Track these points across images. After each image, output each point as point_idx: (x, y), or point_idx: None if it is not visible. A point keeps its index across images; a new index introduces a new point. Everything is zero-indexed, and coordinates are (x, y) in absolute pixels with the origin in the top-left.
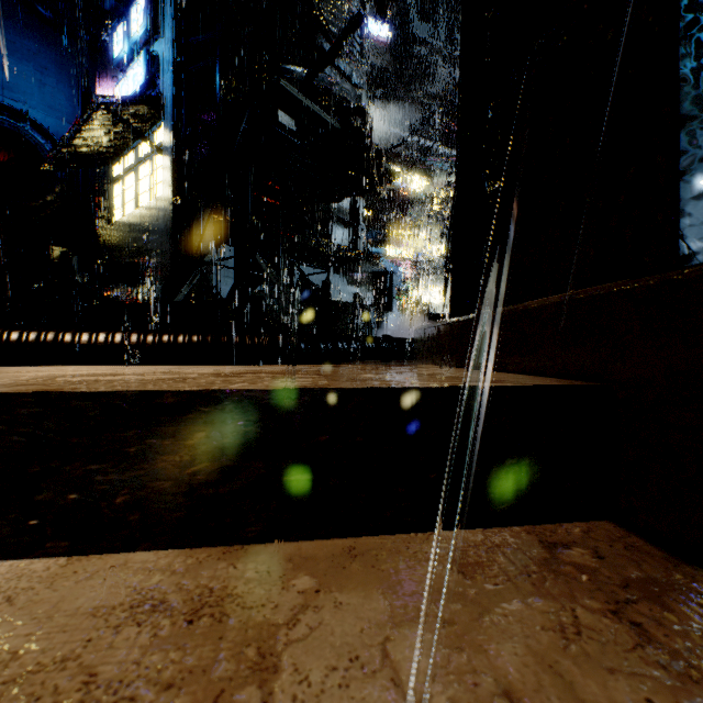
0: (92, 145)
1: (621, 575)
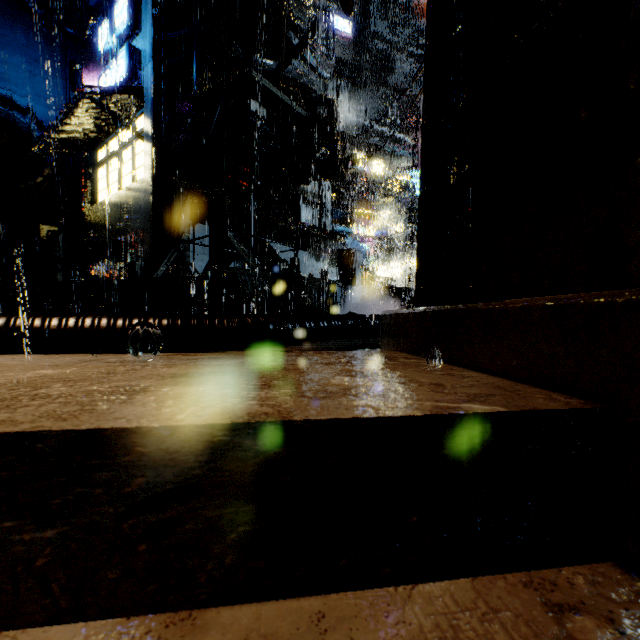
0: (78, 131)
1: None
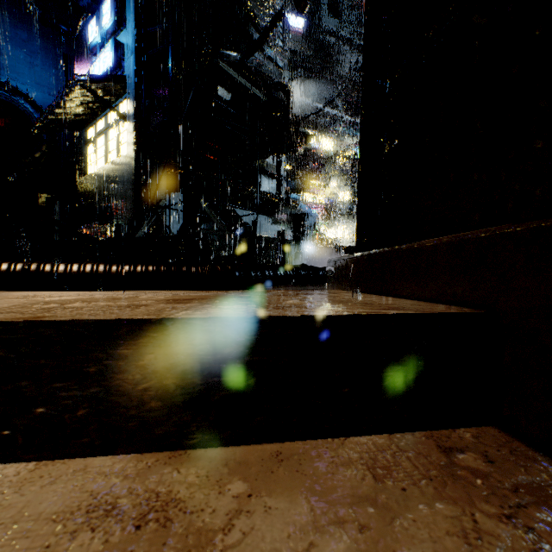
0: (71, 113)
1: (510, 479)
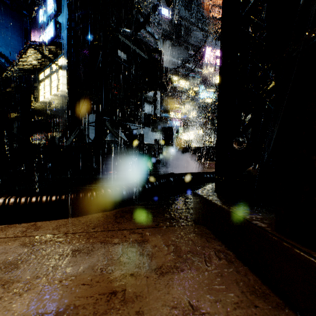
0: (28, 65)
1: None
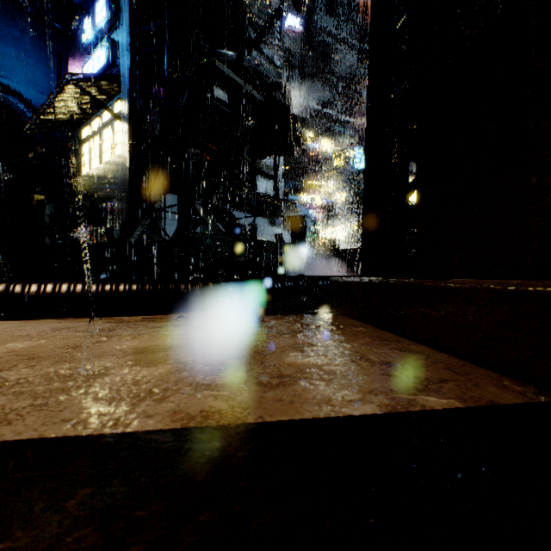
0: (65, 113)
1: None
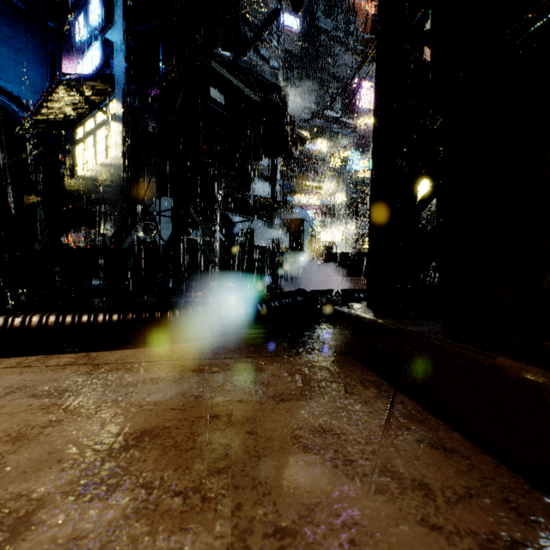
0: (57, 113)
1: None
